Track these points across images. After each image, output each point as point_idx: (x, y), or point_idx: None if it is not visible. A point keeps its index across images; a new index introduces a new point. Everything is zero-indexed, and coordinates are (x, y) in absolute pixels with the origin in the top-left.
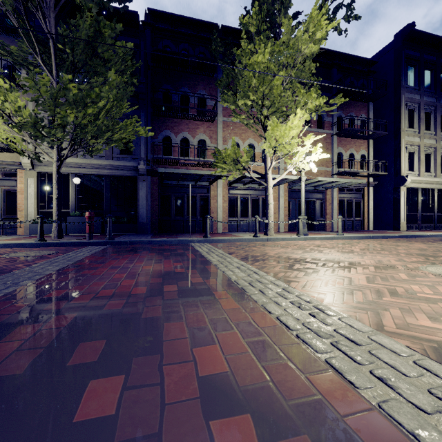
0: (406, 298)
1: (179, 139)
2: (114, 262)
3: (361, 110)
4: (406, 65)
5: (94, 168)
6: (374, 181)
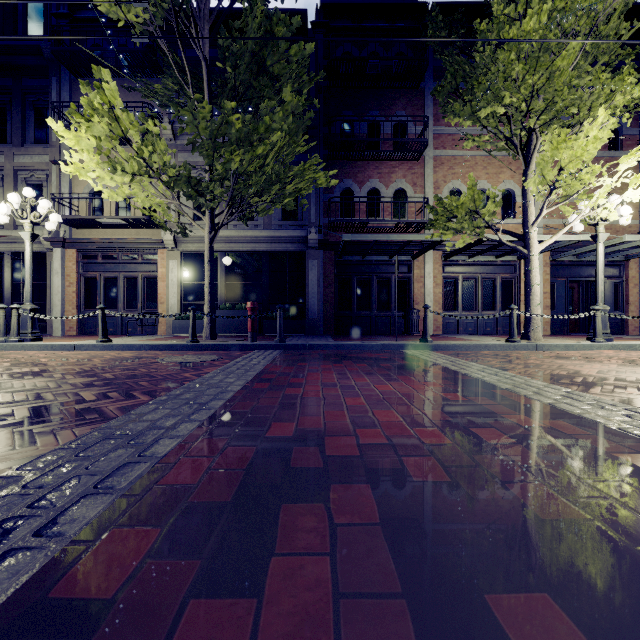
0: None
1: (364, 192)
2: (319, 376)
3: None
4: None
5: (249, 243)
6: None
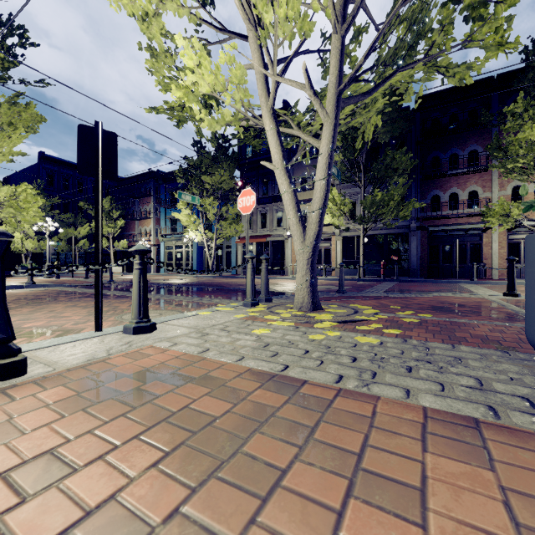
0: None
1: (447, 196)
2: (413, 286)
3: None
4: None
5: (376, 230)
6: None
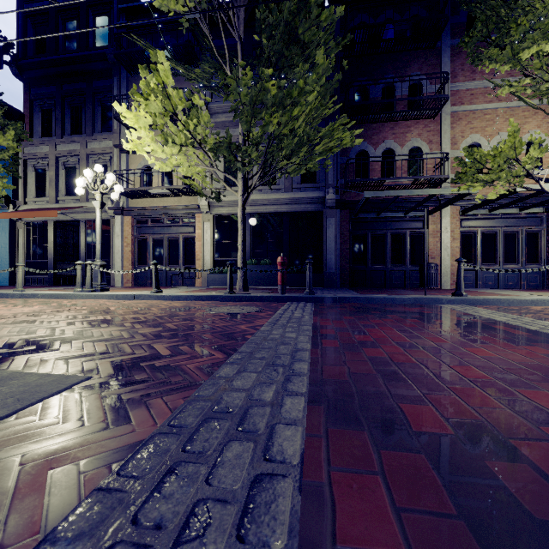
0: None
1: (379, 153)
2: (383, 334)
3: None
4: None
5: (272, 205)
6: None
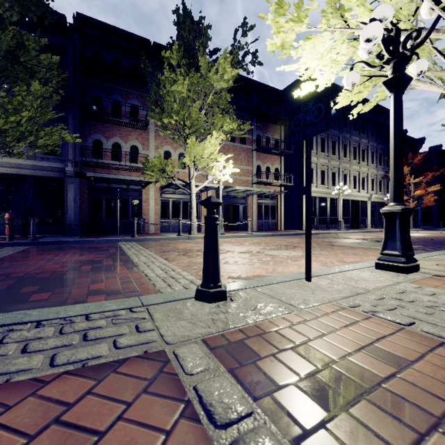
0: (229, 264)
1: (110, 144)
2: (41, 257)
3: (275, 131)
4: None
5: (13, 168)
6: (285, 190)
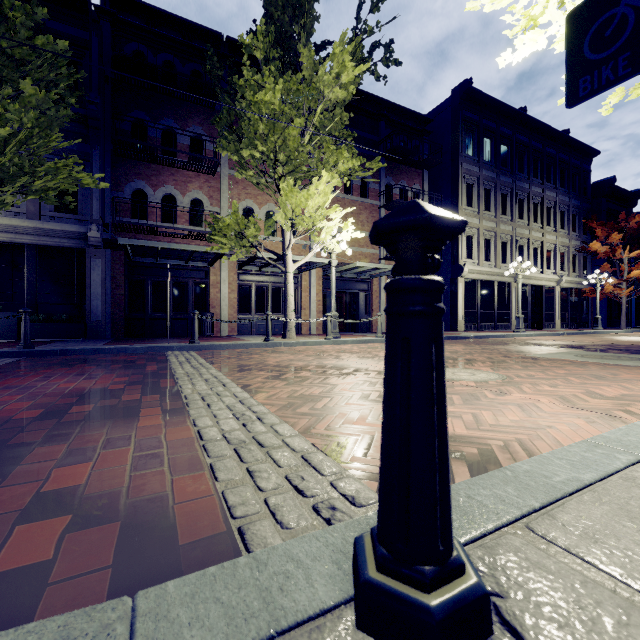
0: (372, 401)
1: (159, 196)
2: (15, 381)
3: (415, 178)
4: (464, 129)
5: (5, 232)
6: None
